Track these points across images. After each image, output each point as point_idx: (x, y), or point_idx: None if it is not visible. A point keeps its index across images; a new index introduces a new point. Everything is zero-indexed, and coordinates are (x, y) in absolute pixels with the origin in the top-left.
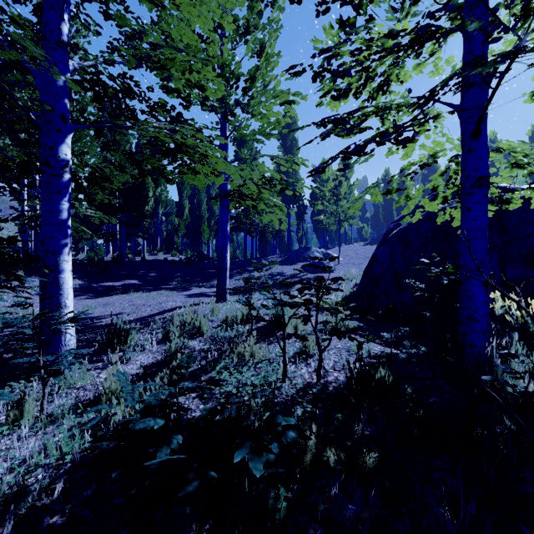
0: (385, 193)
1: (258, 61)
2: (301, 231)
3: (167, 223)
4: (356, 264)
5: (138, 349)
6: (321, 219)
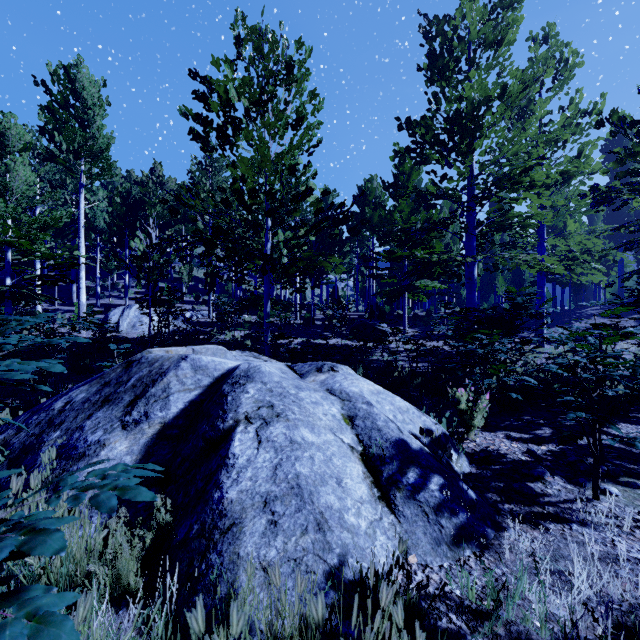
0: None
1: None
2: None
3: None
4: None
5: None
6: None
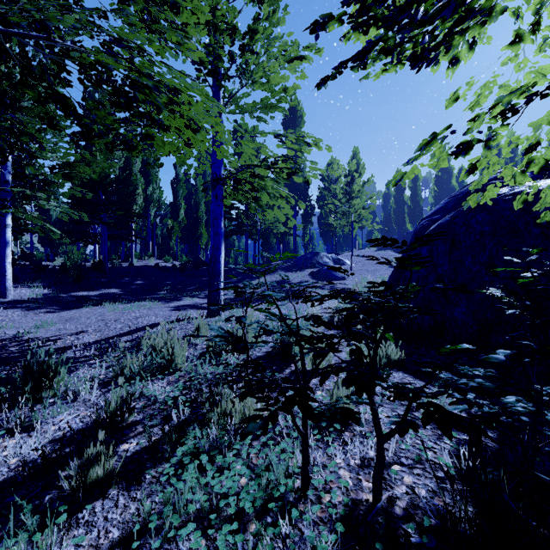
0: (455, 155)
1: (259, 8)
2: (308, 236)
3: (163, 227)
4: (370, 271)
5: (61, 401)
6: (330, 222)
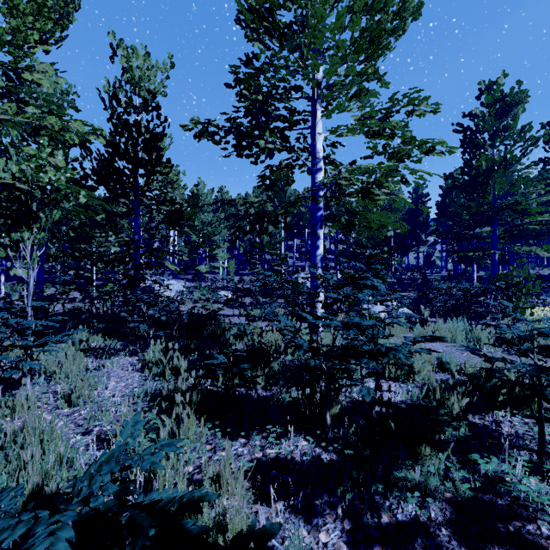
0: None
1: None
2: None
3: None
4: None
5: None
6: None
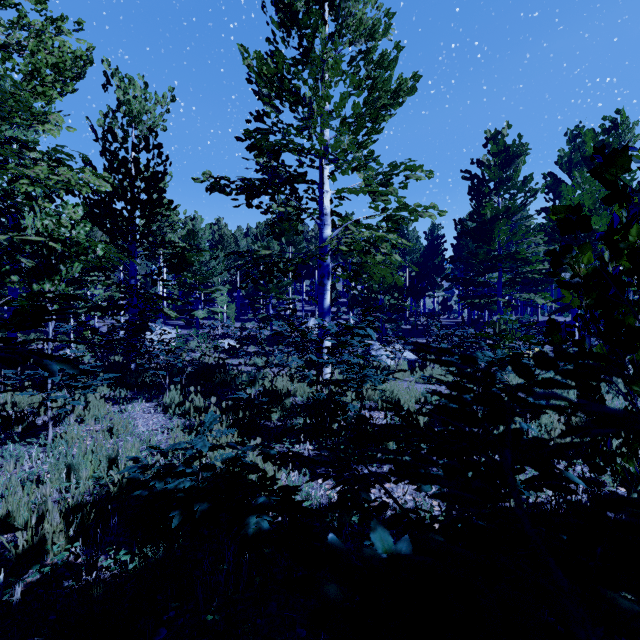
0: None
1: None
2: None
3: None
4: None
5: None
6: None
